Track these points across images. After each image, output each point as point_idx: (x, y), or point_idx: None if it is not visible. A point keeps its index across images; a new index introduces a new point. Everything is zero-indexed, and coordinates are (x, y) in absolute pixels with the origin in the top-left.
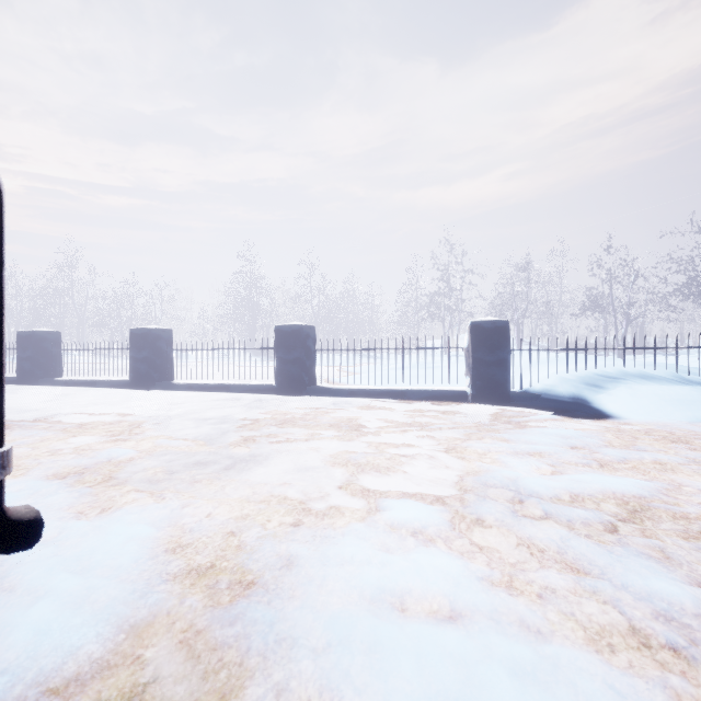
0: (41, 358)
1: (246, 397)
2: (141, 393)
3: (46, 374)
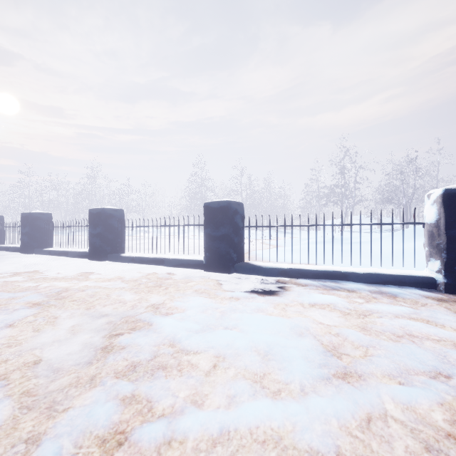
0: (36, 233)
1: (177, 271)
2: (93, 264)
3: (40, 245)
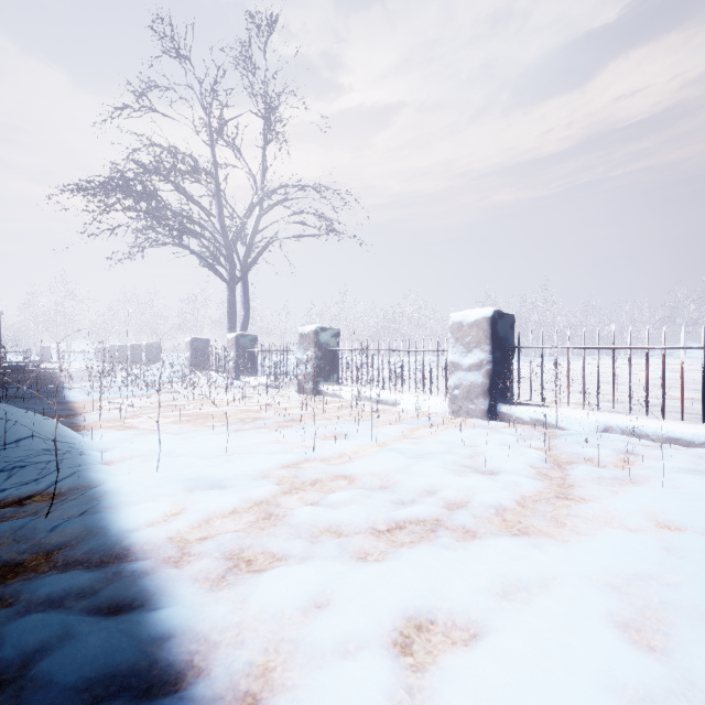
0: None
1: None
2: None
3: None
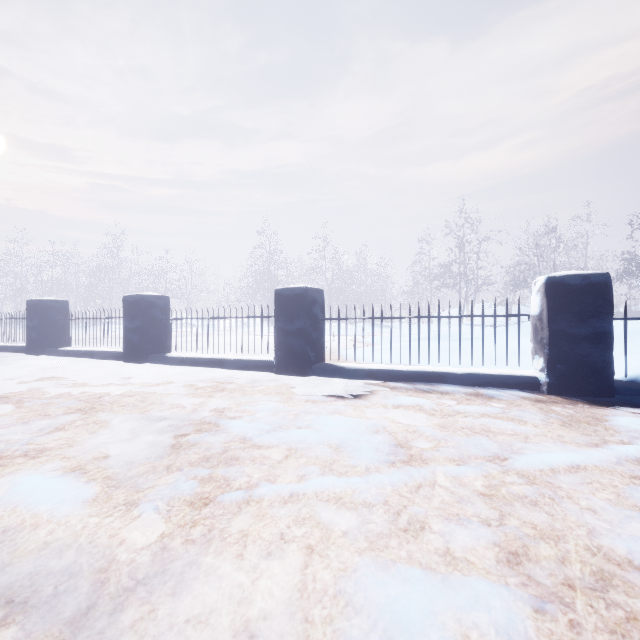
0: (47, 327)
1: (241, 375)
2: (131, 367)
3: (53, 343)
